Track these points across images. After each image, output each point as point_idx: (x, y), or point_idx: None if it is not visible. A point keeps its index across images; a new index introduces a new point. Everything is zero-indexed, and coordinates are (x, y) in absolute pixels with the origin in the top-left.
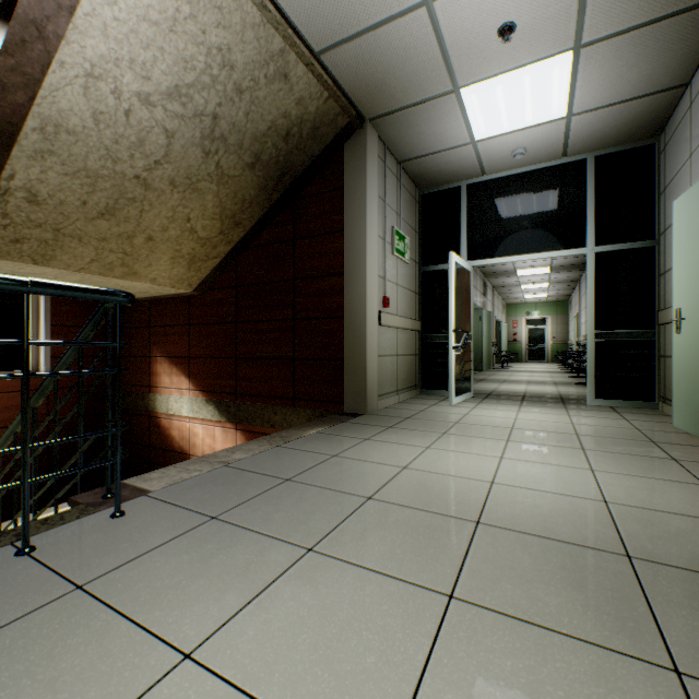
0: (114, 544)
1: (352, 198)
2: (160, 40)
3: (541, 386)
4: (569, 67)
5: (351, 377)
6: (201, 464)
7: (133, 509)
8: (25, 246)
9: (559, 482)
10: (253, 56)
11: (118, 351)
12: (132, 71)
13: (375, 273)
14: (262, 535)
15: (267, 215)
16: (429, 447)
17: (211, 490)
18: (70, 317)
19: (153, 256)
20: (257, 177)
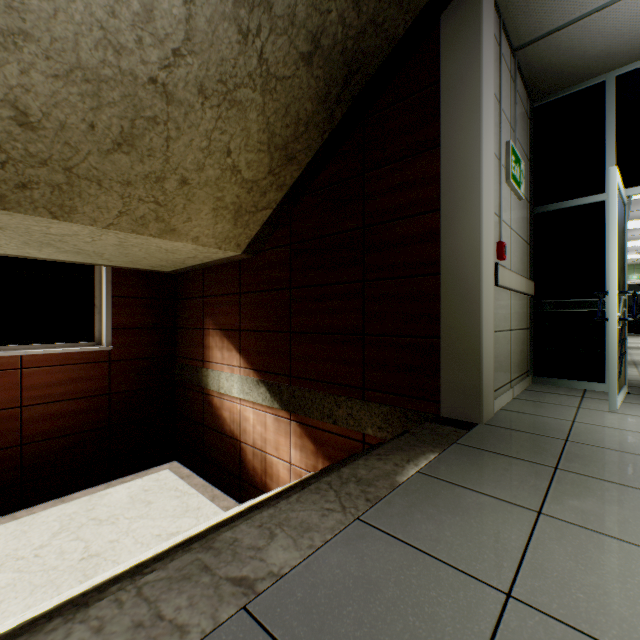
0: None
1: (455, 91)
2: None
3: None
4: None
5: (453, 364)
6: (194, 590)
7: None
8: (36, 193)
9: None
10: None
11: None
12: None
13: (490, 205)
14: None
15: (327, 145)
16: None
17: None
18: (130, 288)
19: (191, 206)
20: (315, 79)
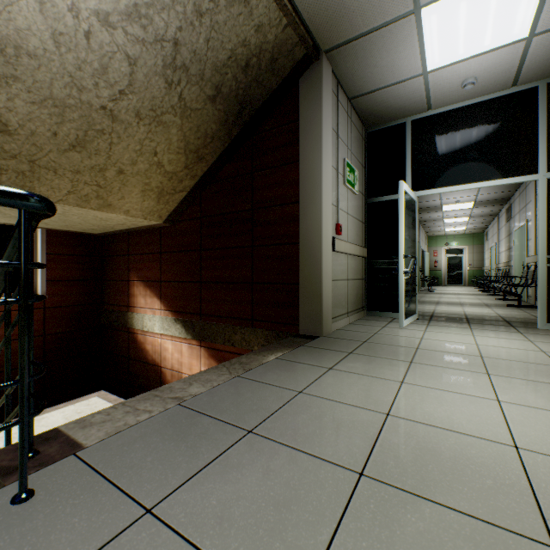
0: None
1: (307, 128)
2: None
3: (475, 307)
4: None
5: (306, 300)
6: (153, 401)
7: (48, 484)
8: (4, 177)
9: None
10: None
11: (22, 273)
12: None
13: (329, 201)
14: None
15: (227, 150)
16: (403, 381)
17: (155, 449)
18: (63, 247)
19: (125, 188)
20: (218, 111)
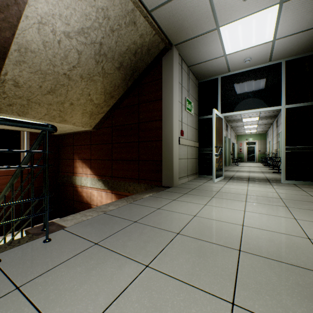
0: (42, 259)
1: (166, 83)
2: (73, 4)
3: (256, 173)
4: (276, 13)
5: (165, 169)
6: (92, 212)
7: (55, 237)
8: (14, 107)
9: (279, 225)
10: (119, 12)
11: (47, 155)
12: (60, 20)
13: (177, 119)
14: (121, 255)
15: (126, 92)
16: (206, 204)
17: (96, 227)
18: None
19: (73, 112)
20: (121, 74)
